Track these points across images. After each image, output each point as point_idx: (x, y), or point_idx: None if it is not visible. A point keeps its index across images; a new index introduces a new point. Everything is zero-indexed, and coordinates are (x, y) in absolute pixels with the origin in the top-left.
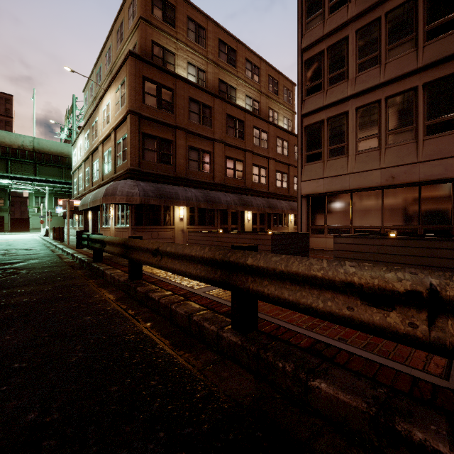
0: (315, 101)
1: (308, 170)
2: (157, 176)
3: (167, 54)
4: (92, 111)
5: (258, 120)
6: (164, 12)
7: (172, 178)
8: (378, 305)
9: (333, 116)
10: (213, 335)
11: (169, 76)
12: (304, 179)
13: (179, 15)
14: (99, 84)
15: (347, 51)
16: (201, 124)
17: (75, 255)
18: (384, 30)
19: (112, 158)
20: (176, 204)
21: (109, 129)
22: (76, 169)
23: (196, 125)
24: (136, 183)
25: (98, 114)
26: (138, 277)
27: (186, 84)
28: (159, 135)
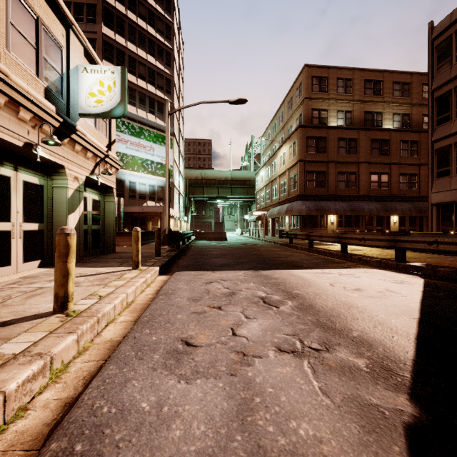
0: (443, 130)
1: (438, 184)
2: (315, 196)
3: (321, 113)
4: (272, 155)
5: (406, 134)
6: (319, 86)
7: (325, 196)
8: (360, 241)
9: None
10: (336, 255)
11: (323, 129)
12: (434, 191)
13: (331, 81)
14: (274, 134)
15: None
16: (347, 154)
17: (276, 242)
18: None
19: (287, 186)
20: (328, 214)
21: (285, 169)
22: (259, 190)
23: (343, 156)
24: (303, 203)
25: (276, 158)
26: (312, 247)
27: (335, 129)
28: (317, 169)
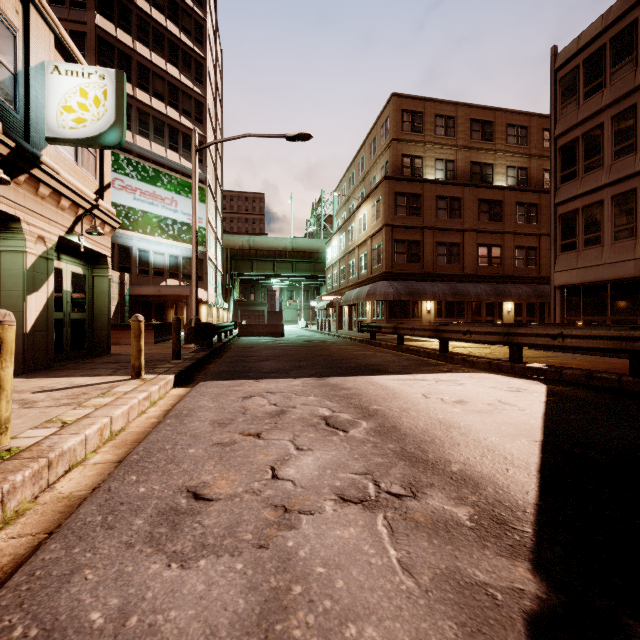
0: (569, 189)
1: (562, 260)
2: (406, 275)
3: (415, 161)
4: (348, 217)
5: (523, 194)
6: (412, 123)
7: (419, 275)
8: (464, 335)
9: (587, 205)
10: (433, 355)
11: (417, 183)
12: (557, 269)
13: (427, 118)
14: (352, 187)
15: (602, 138)
16: (448, 218)
17: (354, 337)
18: (639, 117)
19: (368, 261)
20: (424, 299)
21: (366, 236)
22: (331, 266)
23: (443, 220)
24: (390, 284)
25: (354, 221)
26: (402, 344)
27: (433, 184)
28: (409, 238)
